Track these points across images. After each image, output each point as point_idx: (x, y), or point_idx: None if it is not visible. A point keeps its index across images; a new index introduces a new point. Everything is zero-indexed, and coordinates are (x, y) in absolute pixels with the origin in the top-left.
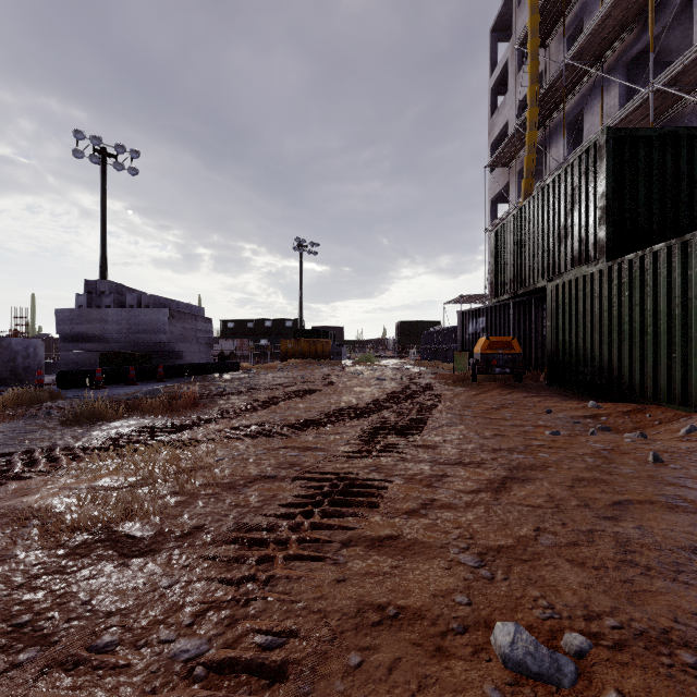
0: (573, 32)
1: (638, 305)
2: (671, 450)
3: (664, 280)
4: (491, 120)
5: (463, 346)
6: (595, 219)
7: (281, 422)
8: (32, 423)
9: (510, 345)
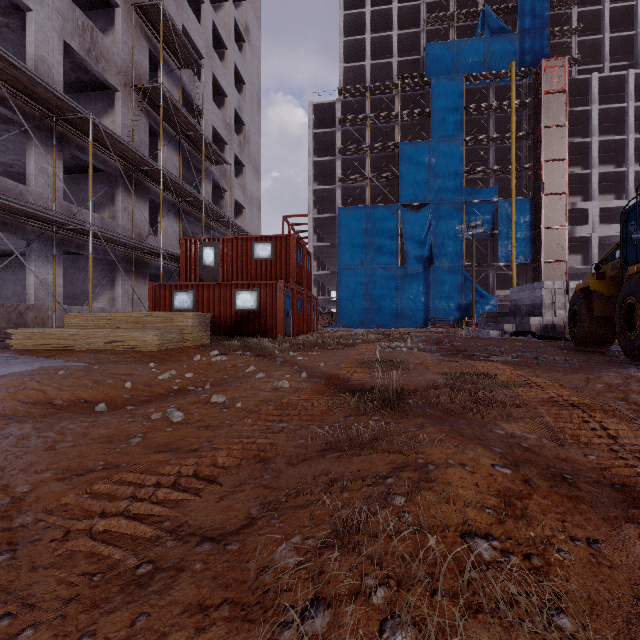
0: None
1: None
2: None
3: None
4: None
5: None
6: None
7: None
8: None
9: None
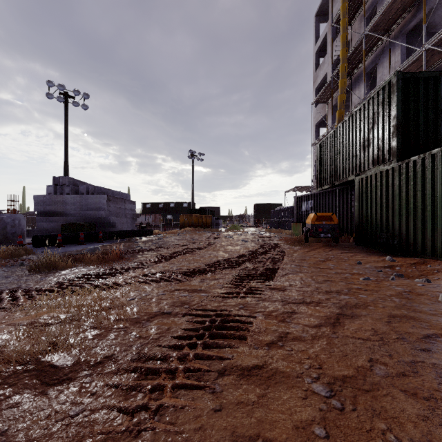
0: (370, 14)
1: (420, 191)
2: None
3: (440, 173)
4: (315, 73)
5: (298, 219)
6: (389, 133)
7: (177, 270)
8: (9, 270)
9: (330, 218)
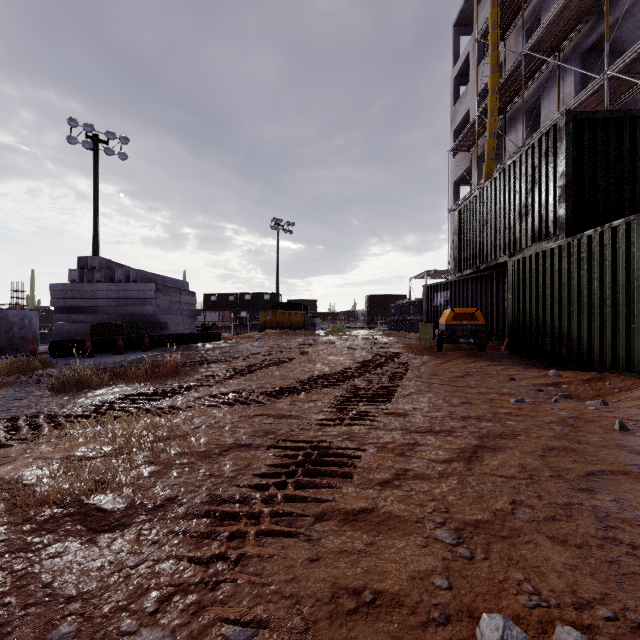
0: (531, 25)
1: (597, 278)
2: (635, 418)
3: (623, 254)
4: (454, 108)
5: (428, 318)
6: (554, 197)
7: (258, 389)
8: (21, 390)
9: (473, 317)
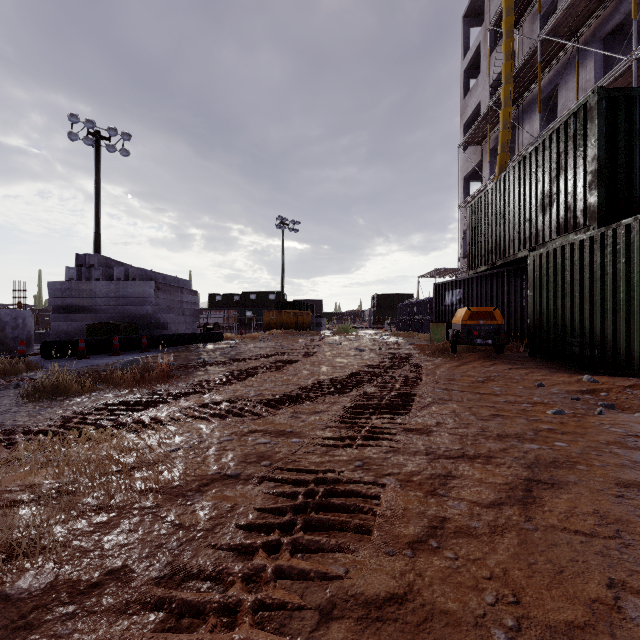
0: (547, 10)
1: (638, 272)
2: None
3: None
4: (464, 101)
5: (439, 317)
6: (584, 184)
7: (255, 397)
8: None
9: (491, 316)
